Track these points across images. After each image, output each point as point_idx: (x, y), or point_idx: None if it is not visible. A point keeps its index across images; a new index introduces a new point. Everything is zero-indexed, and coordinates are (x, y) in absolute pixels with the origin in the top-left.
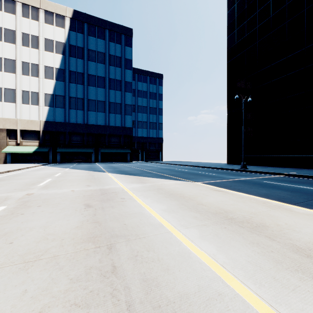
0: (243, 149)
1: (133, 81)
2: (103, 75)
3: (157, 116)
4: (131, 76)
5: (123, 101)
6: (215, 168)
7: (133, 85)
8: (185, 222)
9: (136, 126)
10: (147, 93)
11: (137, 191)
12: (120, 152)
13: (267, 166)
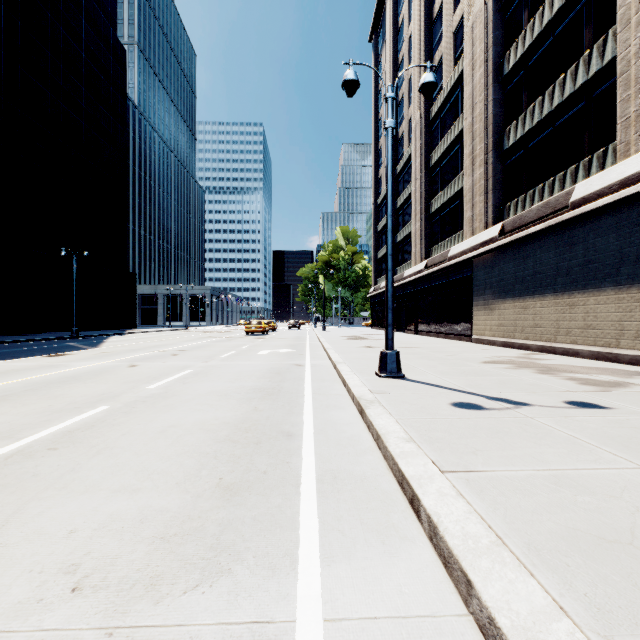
0: None
1: None
2: None
3: None
4: None
5: None
6: None
7: None
8: None
9: None
10: None
11: None
12: None
13: None
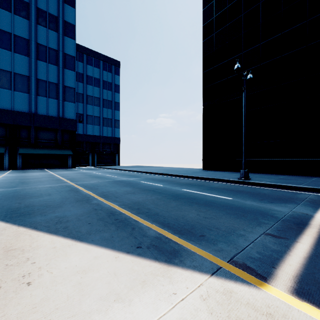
0: (244, 150)
1: (80, 63)
2: (25, 36)
3: (112, 111)
4: (74, 48)
5: (62, 81)
6: (201, 179)
7: (81, 68)
8: None
9: (84, 122)
10: (100, 81)
11: None
12: (54, 153)
13: (256, 173)
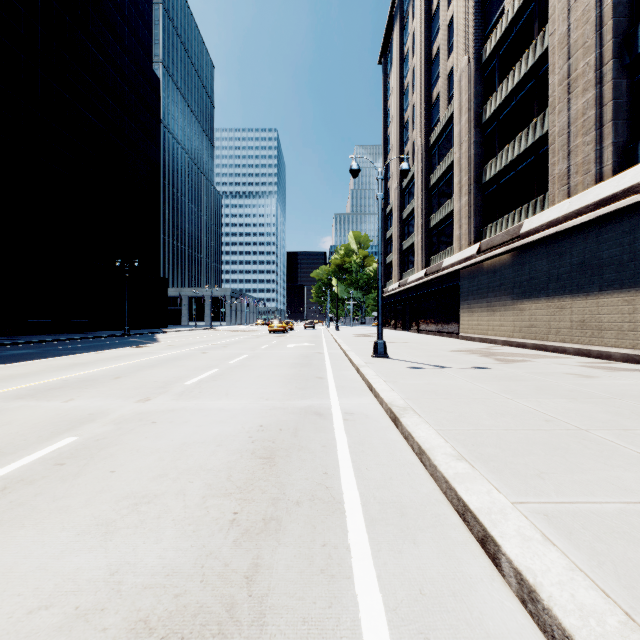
0: None
1: None
2: None
3: None
4: None
5: None
6: None
7: None
8: (100, 366)
9: None
10: None
11: (4, 387)
12: None
13: None
